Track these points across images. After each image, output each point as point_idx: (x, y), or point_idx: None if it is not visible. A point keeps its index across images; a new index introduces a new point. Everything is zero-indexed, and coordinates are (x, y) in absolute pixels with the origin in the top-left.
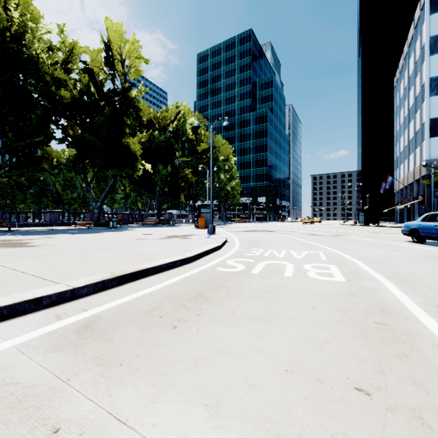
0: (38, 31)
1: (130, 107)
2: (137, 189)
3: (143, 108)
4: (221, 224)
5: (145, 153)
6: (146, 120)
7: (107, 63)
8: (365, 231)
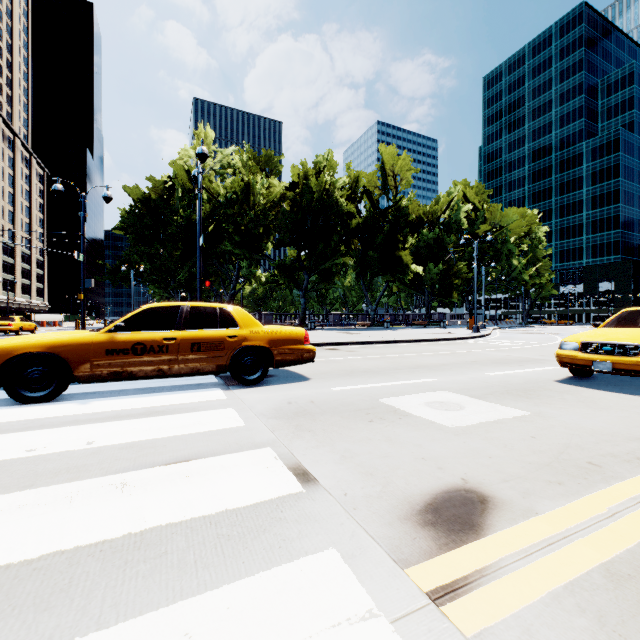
0: (338, 181)
1: (401, 215)
2: (405, 290)
3: (412, 208)
4: (511, 326)
5: (414, 253)
6: (415, 218)
7: (383, 185)
8: None
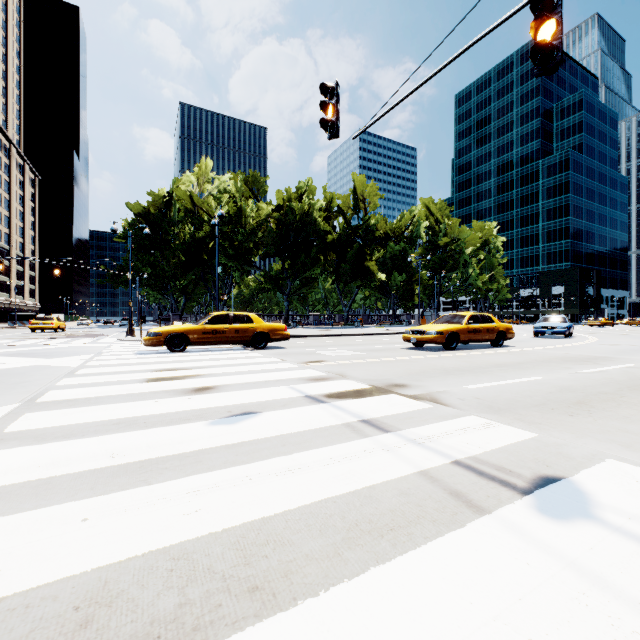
0: (316, 204)
1: (369, 232)
2: (375, 294)
3: (380, 224)
4: None
5: (381, 263)
6: (383, 233)
7: (354, 208)
8: (583, 332)
